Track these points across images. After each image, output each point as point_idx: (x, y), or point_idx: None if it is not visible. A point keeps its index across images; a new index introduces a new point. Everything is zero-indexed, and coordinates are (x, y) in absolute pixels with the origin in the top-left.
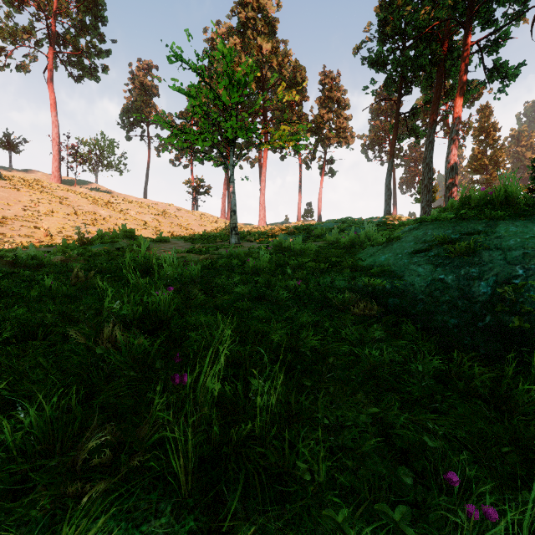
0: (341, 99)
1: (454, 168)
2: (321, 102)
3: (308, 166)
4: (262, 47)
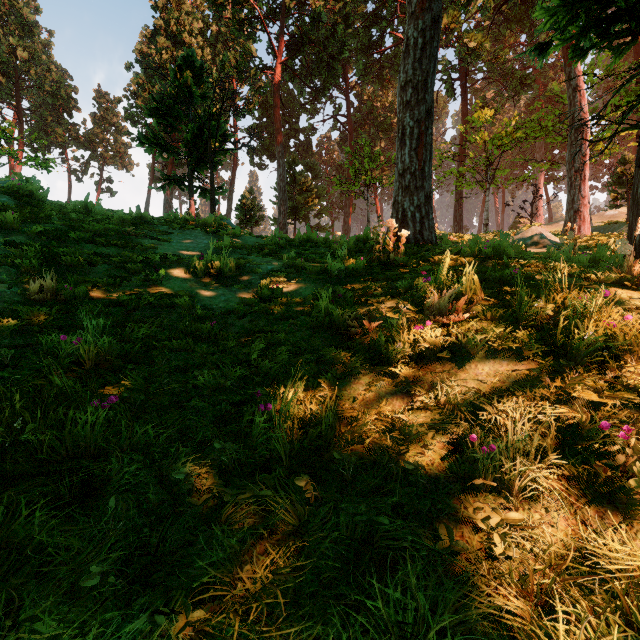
0: (119, 125)
1: (167, 207)
2: (96, 119)
3: (79, 179)
4: (17, 52)
